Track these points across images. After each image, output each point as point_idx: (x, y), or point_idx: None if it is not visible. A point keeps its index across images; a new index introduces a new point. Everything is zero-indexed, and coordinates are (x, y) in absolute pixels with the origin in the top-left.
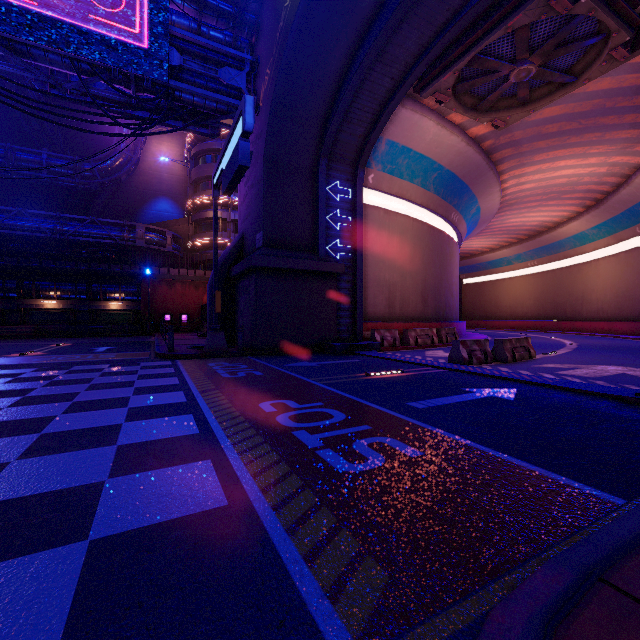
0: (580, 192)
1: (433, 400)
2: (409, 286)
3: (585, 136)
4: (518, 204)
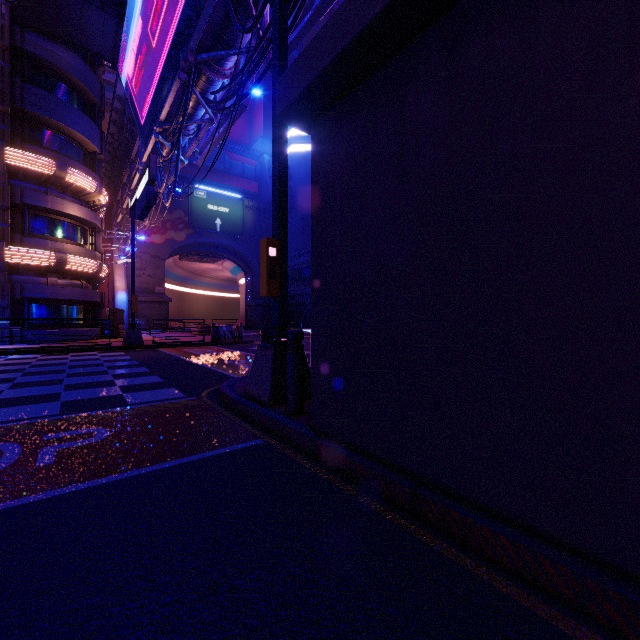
0: None
1: None
2: None
3: None
4: None
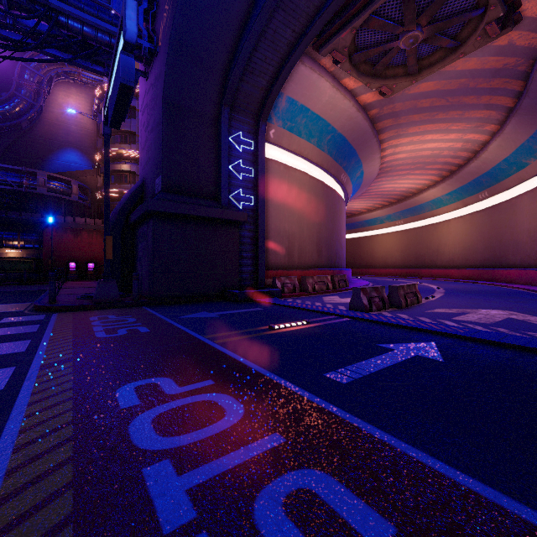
0: (439, 164)
1: (355, 366)
2: (306, 237)
3: (450, 113)
4: (392, 172)
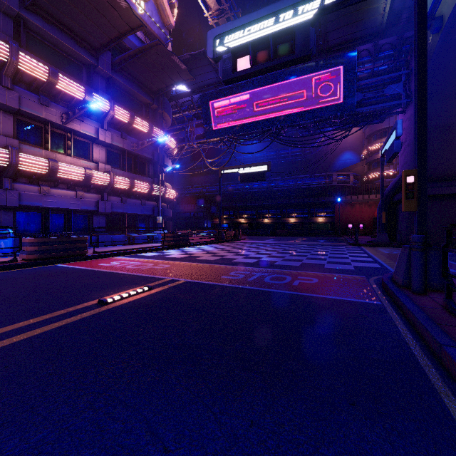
0: None
1: None
2: None
3: None
4: None
